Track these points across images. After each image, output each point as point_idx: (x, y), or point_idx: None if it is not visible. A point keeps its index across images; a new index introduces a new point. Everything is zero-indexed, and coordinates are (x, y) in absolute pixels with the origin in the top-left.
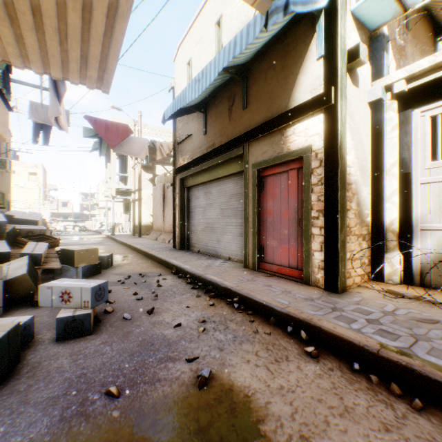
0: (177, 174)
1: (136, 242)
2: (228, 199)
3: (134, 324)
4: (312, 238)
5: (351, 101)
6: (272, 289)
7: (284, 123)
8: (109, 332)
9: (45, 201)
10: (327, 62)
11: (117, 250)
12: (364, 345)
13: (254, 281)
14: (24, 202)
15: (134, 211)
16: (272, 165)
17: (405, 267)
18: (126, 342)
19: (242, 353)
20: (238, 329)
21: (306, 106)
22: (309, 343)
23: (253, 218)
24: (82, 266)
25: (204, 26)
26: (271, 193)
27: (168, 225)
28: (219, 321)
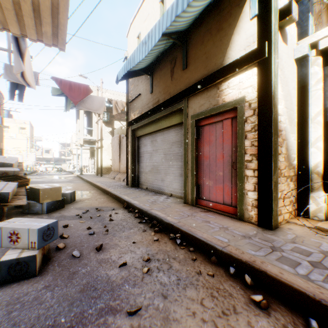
0: (129, 126)
1: (98, 180)
2: (170, 146)
3: (81, 262)
4: (246, 179)
5: (281, 56)
6: (210, 225)
7: (220, 78)
8: (55, 272)
9: (32, 149)
10: (261, 20)
11: (82, 187)
12: (320, 299)
13: (193, 216)
14: (15, 149)
15: (97, 156)
16: (208, 116)
17: None
18: (69, 286)
19: (187, 301)
20: (181, 268)
21: (241, 61)
22: (253, 288)
23: (191, 161)
24: (46, 202)
25: (150, 5)
26: (208, 140)
27: (123, 167)
28: (162, 259)
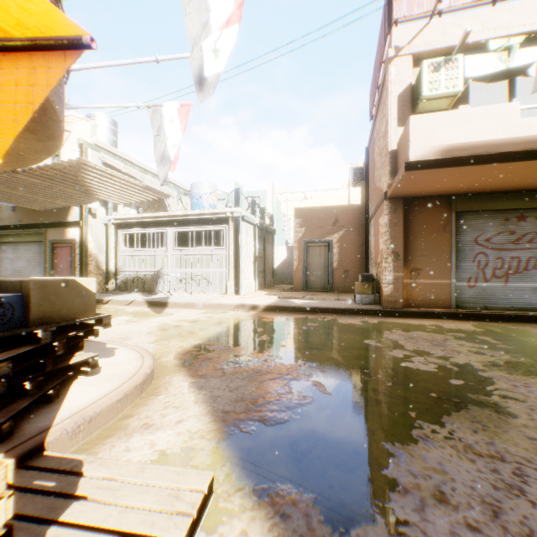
0: None
1: None
2: (35, 255)
3: None
4: (76, 275)
5: (93, 224)
6: None
7: (65, 226)
8: None
9: None
10: (81, 210)
11: None
12: None
13: None
14: None
15: None
16: (61, 242)
17: (116, 285)
18: None
19: None
20: None
21: (74, 223)
22: None
23: (50, 267)
24: None
25: None
26: (61, 255)
27: None
28: None
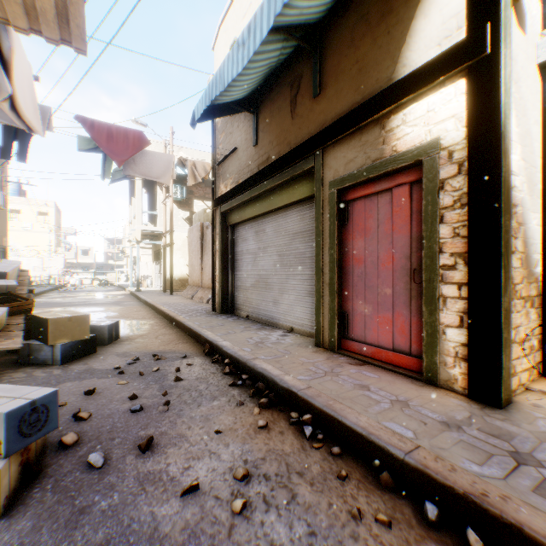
0: (217, 207)
1: (164, 301)
2: (289, 240)
3: (104, 481)
4: (441, 303)
5: (516, 55)
6: (371, 394)
7: (387, 106)
8: (42, 509)
9: (59, 248)
10: None
11: (136, 313)
12: None
13: (336, 375)
14: (31, 249)
15: (164, 260)
16: (363, 181)
17: None
18: None
19: None
20: (317, 501)
21: (431, 68)
22: None
23: (330, 268)
24: (61, 344)
25: None
26: (361, 228)
27: (207, 278)
28: (276, 474)
